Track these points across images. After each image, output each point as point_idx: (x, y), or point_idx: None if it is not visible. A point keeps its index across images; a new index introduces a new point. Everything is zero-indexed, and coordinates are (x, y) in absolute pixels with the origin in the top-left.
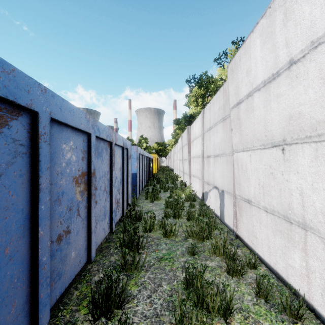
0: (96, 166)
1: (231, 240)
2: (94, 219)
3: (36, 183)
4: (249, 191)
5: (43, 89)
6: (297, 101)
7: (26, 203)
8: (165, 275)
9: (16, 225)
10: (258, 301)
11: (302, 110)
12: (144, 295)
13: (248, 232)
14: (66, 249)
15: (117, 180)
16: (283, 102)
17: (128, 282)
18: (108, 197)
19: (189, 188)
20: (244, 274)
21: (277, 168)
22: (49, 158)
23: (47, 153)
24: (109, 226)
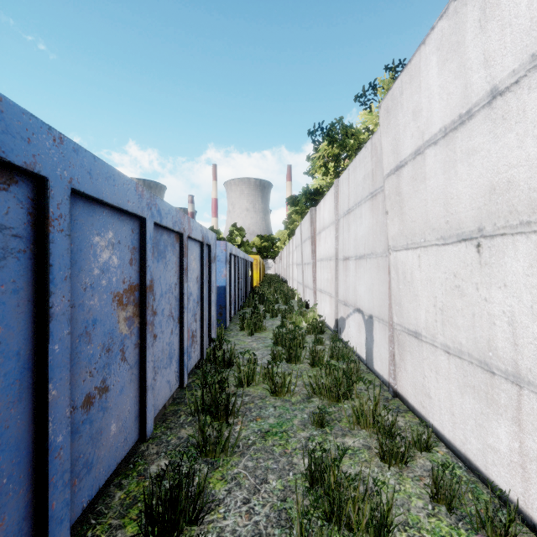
0: (155, 274)
1: (386, 401)
2: (152, 365)
3: (43, 304)
4: (417, 318)
5: (58, 138)
6: (504, 161)
7: (24, 341)
8: (274, 463)
9: (6, 380)
10: (435, 510)
11: (514, 176)
12: (237, 499)
13: (415, 387)
14: (101, 420)
15: (192, 298)
16: (479, 164)
17: (210, 474)
18: (177, 327)
19: (313, 311)
20: (410, 461)
21: (467, 279)
22: (67, 261)
23: (66, 251)
24: (178, 377)
